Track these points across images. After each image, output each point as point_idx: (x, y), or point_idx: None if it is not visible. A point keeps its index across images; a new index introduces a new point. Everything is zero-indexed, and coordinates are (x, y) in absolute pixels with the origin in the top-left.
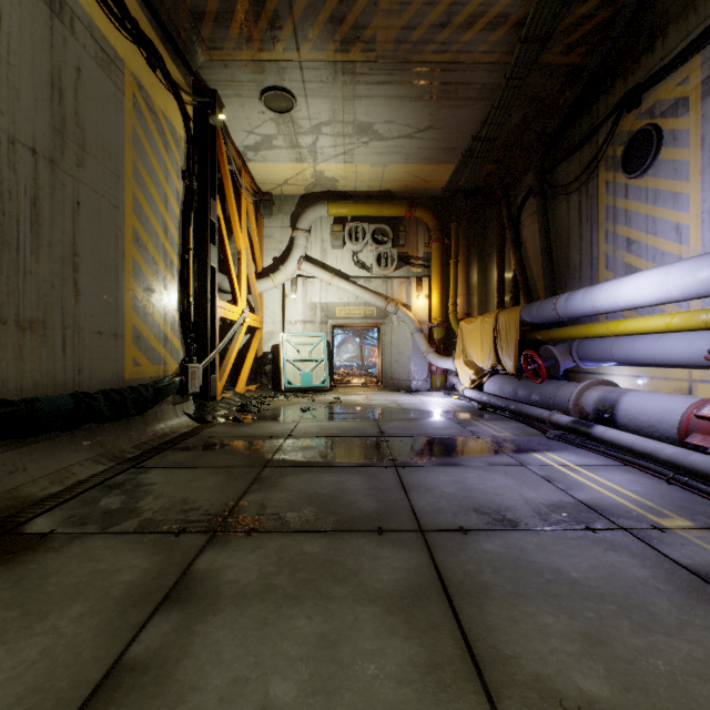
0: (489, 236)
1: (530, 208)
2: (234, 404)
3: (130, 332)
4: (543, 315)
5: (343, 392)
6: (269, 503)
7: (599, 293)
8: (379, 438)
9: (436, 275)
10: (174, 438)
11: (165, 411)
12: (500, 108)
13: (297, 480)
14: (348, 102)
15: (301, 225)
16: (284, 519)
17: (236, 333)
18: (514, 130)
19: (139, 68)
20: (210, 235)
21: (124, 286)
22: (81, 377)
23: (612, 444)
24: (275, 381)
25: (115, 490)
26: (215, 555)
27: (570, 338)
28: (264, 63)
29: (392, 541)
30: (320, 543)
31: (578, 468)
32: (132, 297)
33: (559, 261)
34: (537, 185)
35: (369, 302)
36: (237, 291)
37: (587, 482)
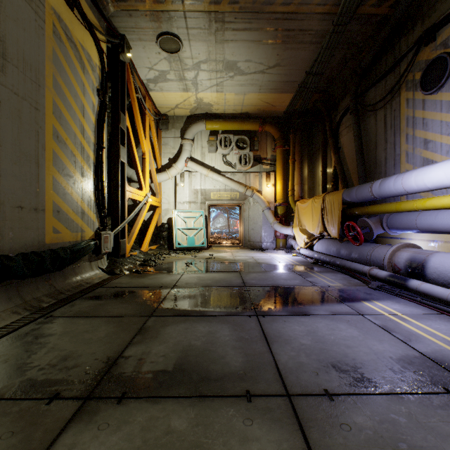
0: (316, 144)
1: (346, 122)
2: (139, 259)
3: (50, 207)
4: (360, 196)
5: (216, 250)
6: (146, 357)
7: (409, 178)
8: (243, 288)
9: (279, 170)
10: (86, 288)
11: (82, 266)
12: (328, 49)
13: (175, 331)
14: (219, 45)
15: (187, 136)
16: (157, 379)
17: (142, 209)
18: (335, 67)
19: (58, 5)
20: (121, 140)
21: (45, 171)
22: (1, 243)
23: (428, 295)
24: (170, 242)
25: (16, 342)
26: (77, 435)
27: (383, 213)
28: (158, 13)
29: (261, 412)
30: (188, 414)
31: (406, 317)
32: (52, 180)
33: (369, 158)
34: (352, 105)
35: (234, 188)
36: (142, 180)
37: (420, 332)
